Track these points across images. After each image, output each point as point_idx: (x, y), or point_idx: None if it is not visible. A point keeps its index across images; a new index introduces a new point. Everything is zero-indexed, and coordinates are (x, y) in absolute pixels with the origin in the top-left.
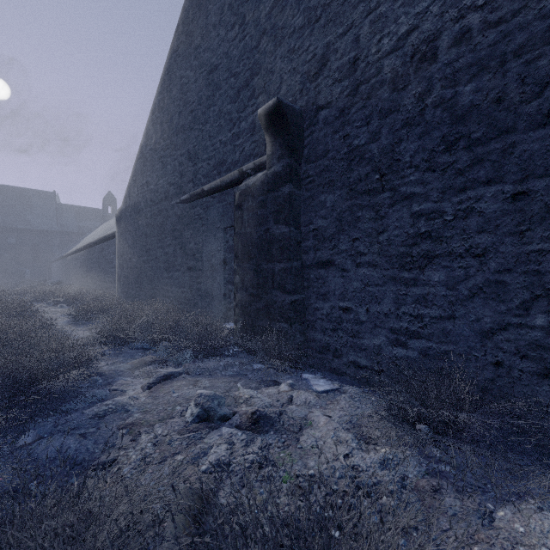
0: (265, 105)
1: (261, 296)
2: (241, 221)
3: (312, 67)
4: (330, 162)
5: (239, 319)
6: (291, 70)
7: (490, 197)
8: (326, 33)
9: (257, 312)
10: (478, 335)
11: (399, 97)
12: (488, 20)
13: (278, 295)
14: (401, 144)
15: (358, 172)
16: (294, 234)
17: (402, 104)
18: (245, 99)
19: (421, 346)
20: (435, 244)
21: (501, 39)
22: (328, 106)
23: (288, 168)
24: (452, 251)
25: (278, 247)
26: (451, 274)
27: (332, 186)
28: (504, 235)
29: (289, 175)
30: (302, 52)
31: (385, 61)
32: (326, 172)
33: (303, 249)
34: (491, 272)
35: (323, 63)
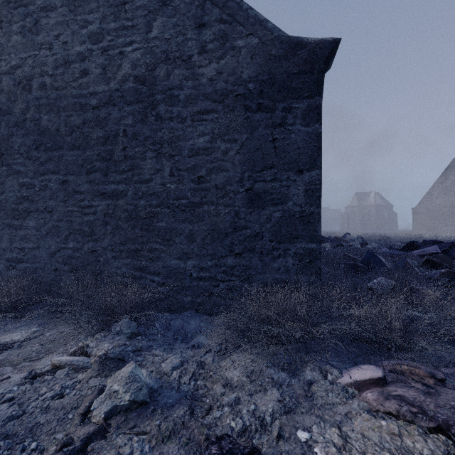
0: None
1: None
2: None
3: None
4: None
5: None
6: None
7: (54, 180)
8: None
9: None
10: (49, 256)
11: (12, 106)
12: (53, 85)
13: None
14: (13, 137)
15: None
16: None
17: (14, 111)
18: None
19: (23, 267)
20: (31, 204)
21: (58, 98)
22: None
23: None
24: (39, 209)
25: None
26: (38, 222)
27: None
28: (60, 202)
29: None
30: None
31: (3, 77)
32: None
33: None
34: (55, 221)
35: None
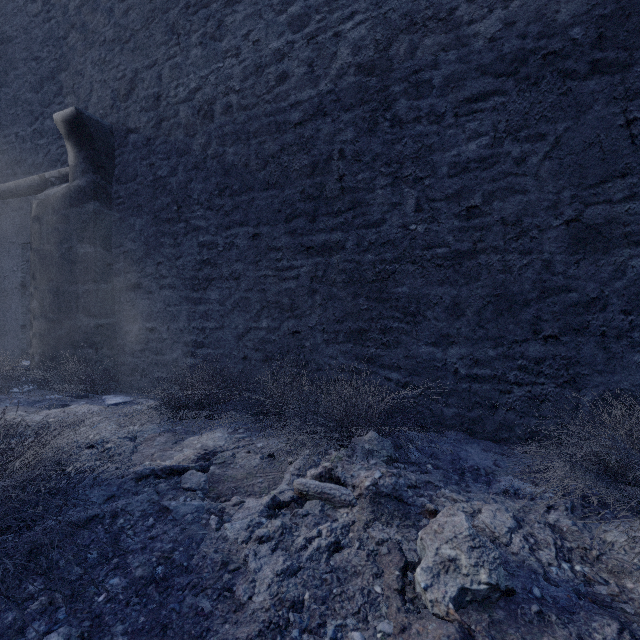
0: (63, 111)
1: (64, 322)
2: (40, 236)
3: (122, 87)
4: (139, 187)
5: (37, 351)
6: (102, 82)
7: (242, 235)
8: (134, 58)
9: (58, 340)
10: (236, 339)
11: (190, 142)
12: (241, 103)
13: (82, 319)
14: (192, 183)
15: (162, 201)
16: (102, 255)
17: (193, 149)
18: (50, 93)
19: (204, 354)
20: (213, 269)
21: (247, 121)
22: (137, 132)
23: (93, 184)
24: (223, 275)
25: (83, 268)
26: (222, 293)
27: (140, 211)
28: (249, 264)
29: (94, 192)
30: (113, 68)
31: (181, 107)
32: (135, 196)
33: (115, 272)
34: (243, 291)
35: (132, 87)
